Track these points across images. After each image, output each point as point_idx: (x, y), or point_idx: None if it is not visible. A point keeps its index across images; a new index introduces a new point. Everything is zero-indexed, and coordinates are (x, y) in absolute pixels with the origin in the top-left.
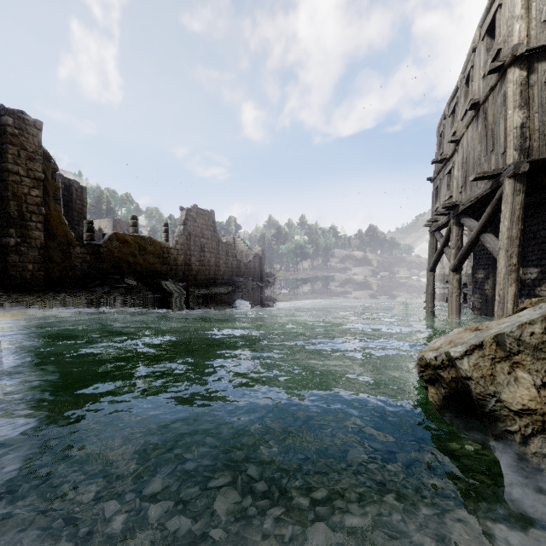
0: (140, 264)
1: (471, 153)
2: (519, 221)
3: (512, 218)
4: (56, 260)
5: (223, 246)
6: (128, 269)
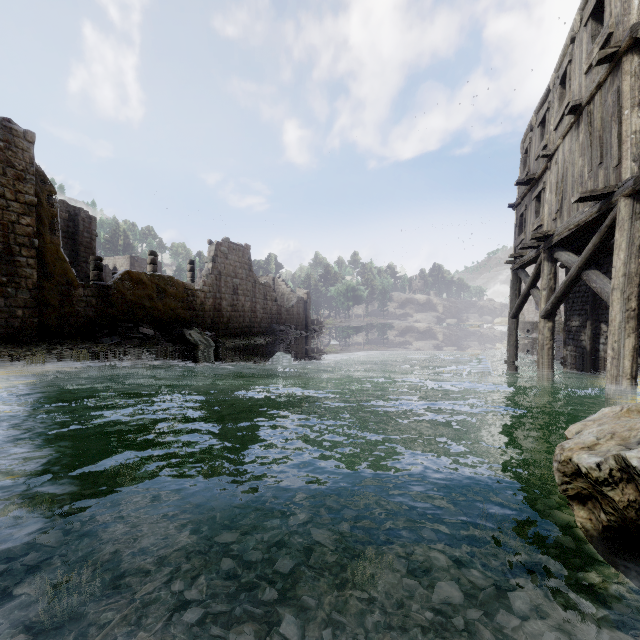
0: (158, 310)
1: (569, 169)
2: (639, 253)
3: (630, 249)
4: (53, 304)
5: (260, 288)
6: (144, 315)
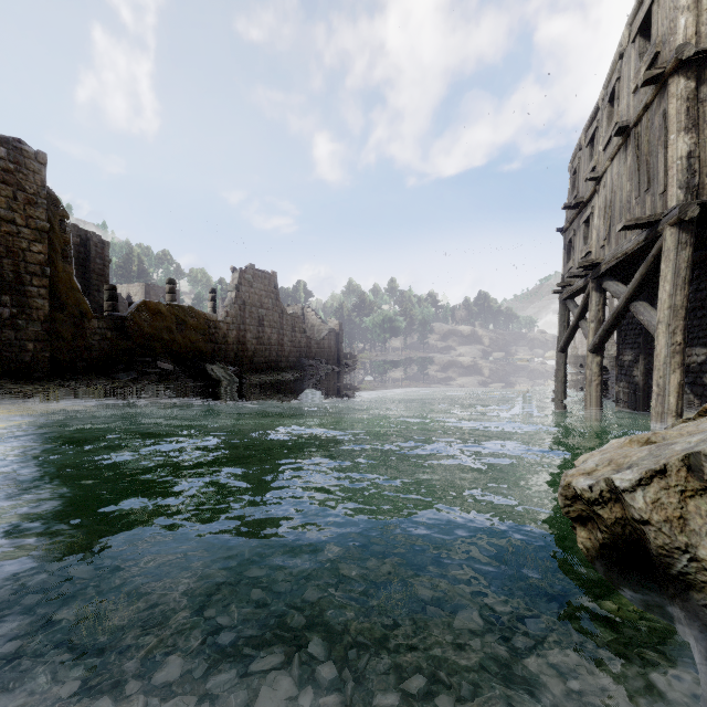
0: (178, 343)
1: (617, 194)
2: (685, 284)
3: (675, 281)
4: (66, 337)
5: (288, 319)
6: (162, 348)
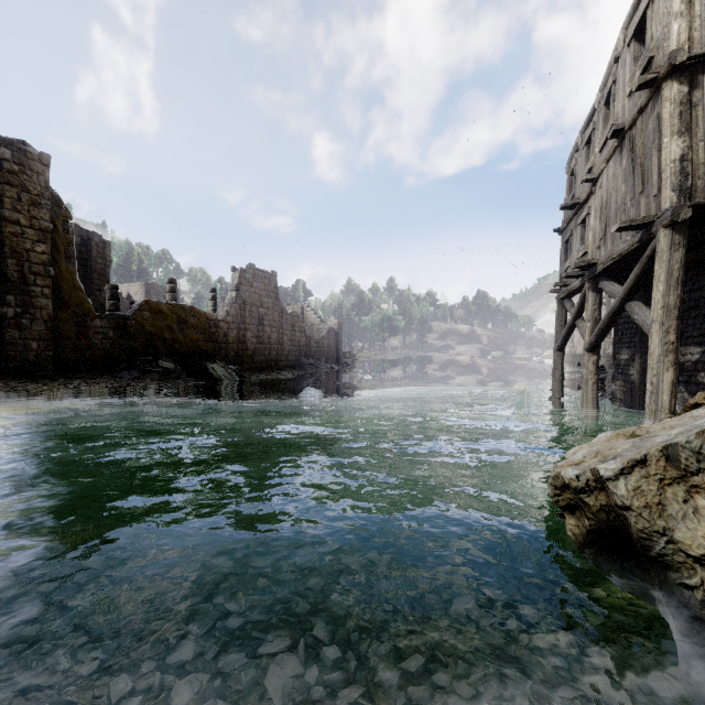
0: (179, 342)
1: (613, 195)
2: (678, 285)
3: (669, 281)
4: (69, 336)
5: (287, 318)
6: (163, 347)
